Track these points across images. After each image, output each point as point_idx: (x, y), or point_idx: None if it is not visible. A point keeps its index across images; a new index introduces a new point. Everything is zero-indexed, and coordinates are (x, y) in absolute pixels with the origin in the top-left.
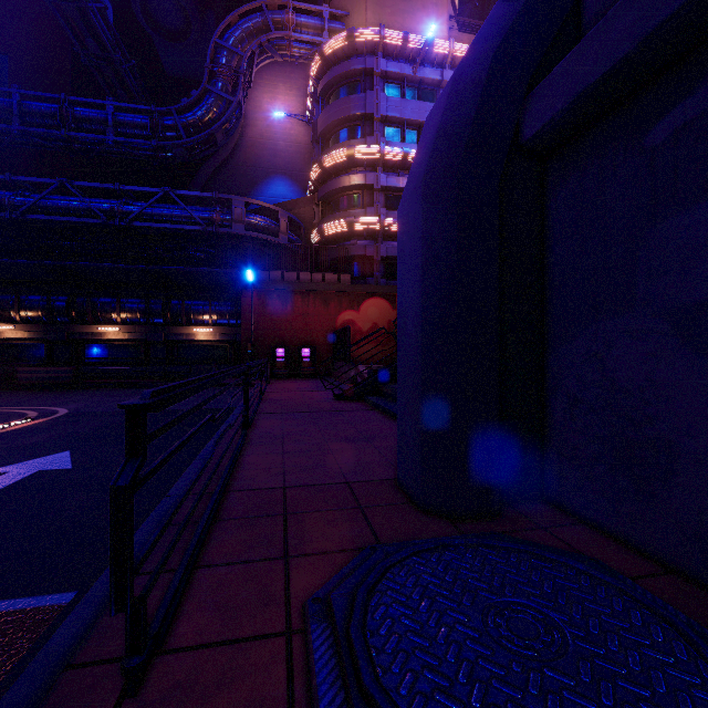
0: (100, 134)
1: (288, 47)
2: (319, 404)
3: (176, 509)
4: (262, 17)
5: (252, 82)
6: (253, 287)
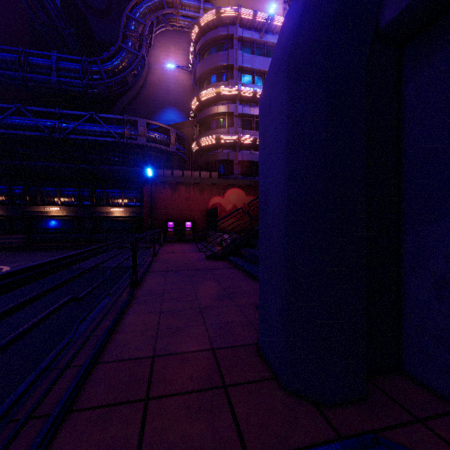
0: (47, 76)
1: (176, 19)
2: (194, 263)
3: None
4: None
5: (153, 44)
6: (152, 180)
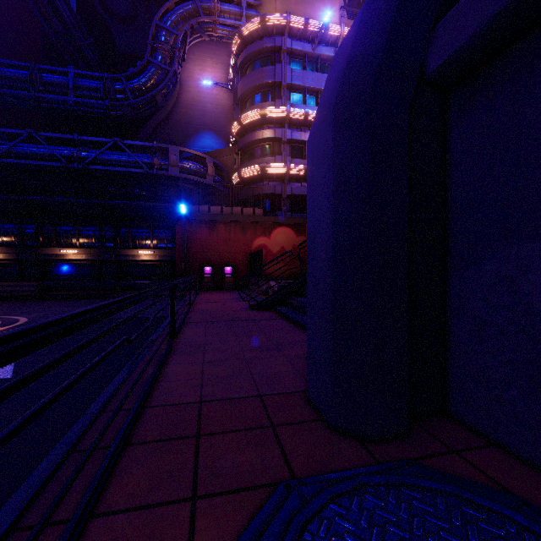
0: (63, 96)
1: (214, 28)
2: (237, 313)
3: (58, 464)
4: (193, 4)
5: (186, 57)
6: (186, 218)
